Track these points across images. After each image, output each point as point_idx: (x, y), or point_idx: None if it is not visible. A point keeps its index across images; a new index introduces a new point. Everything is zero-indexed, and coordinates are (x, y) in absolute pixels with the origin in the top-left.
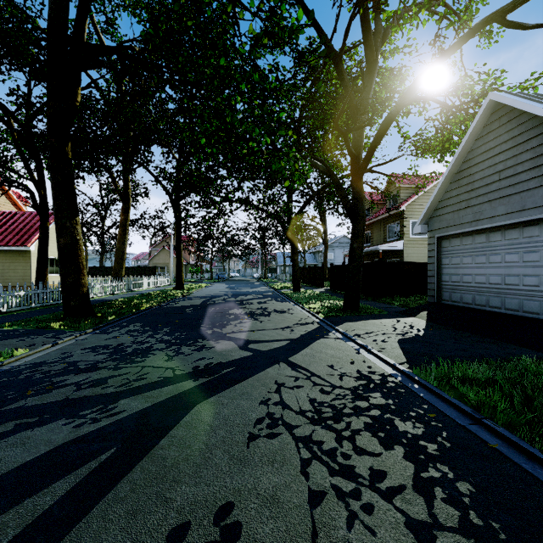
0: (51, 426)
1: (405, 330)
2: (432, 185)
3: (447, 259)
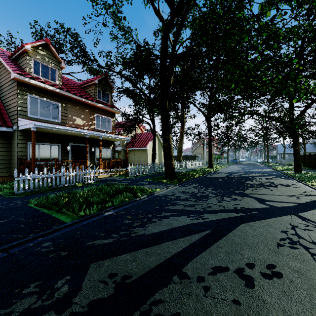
0: (182, 217)
1: None
2: None
3: None
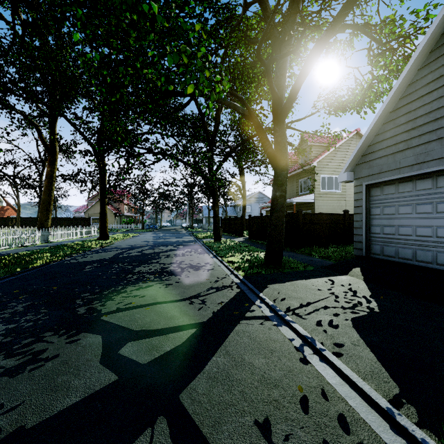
0: None
1: (351, 299)
2: (339, 144)
3: (378, 208)
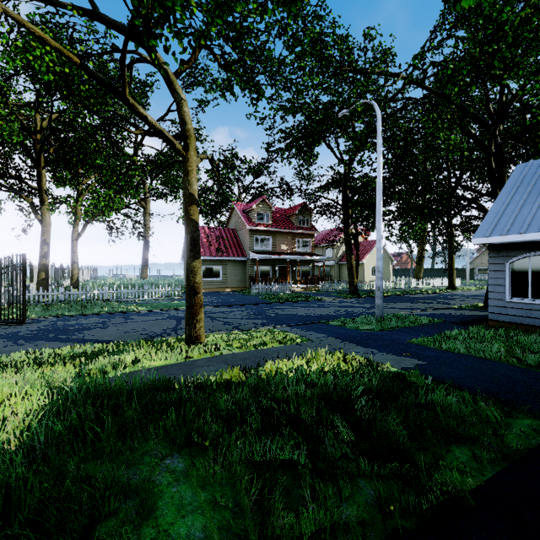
0: (315, 305)
1: (454, 313)
2: None
3: None
